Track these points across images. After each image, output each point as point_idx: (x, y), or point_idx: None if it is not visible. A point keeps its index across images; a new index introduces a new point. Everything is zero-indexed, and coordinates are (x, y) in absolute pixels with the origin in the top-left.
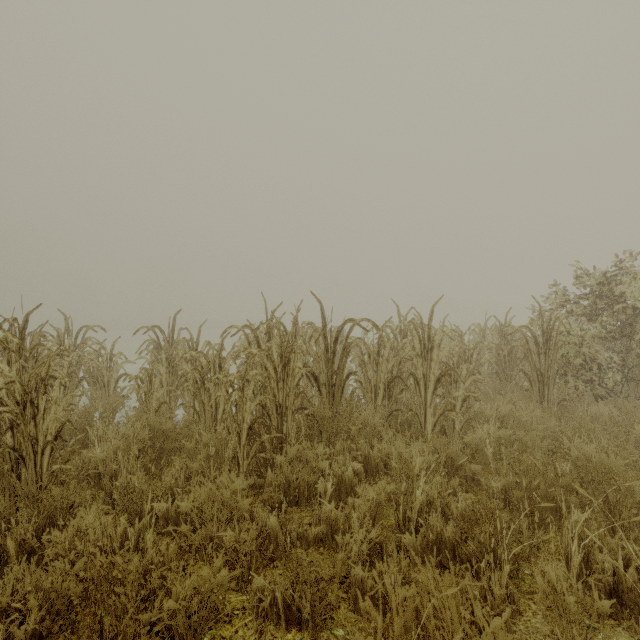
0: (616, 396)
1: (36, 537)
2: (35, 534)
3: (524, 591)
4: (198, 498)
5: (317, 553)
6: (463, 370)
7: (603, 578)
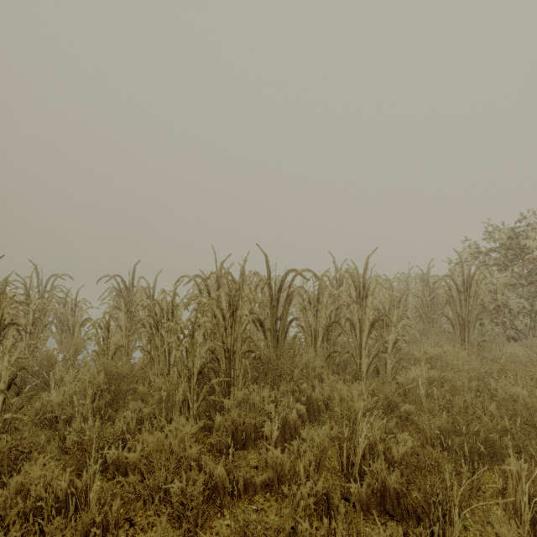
0: (524, 336)
1: None
2: None
3: None
4: (146, 448)
5: (264, 500)
6: (394, 315)
7: None
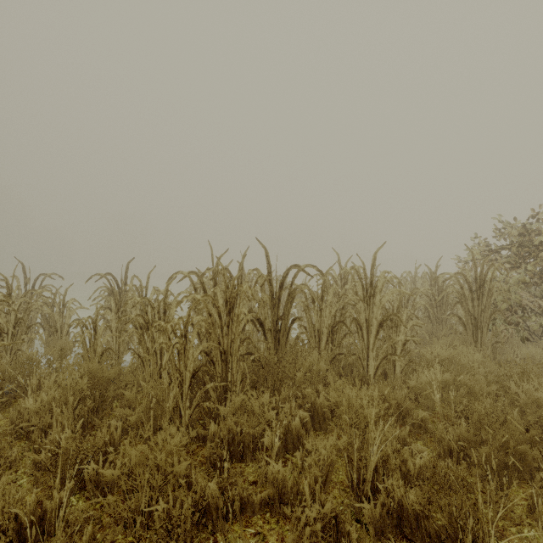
0: (537, 338)
1: None
2: None
3: None
4: (127, 463)
5: (263, 521)
6: (403, 315)
7: None
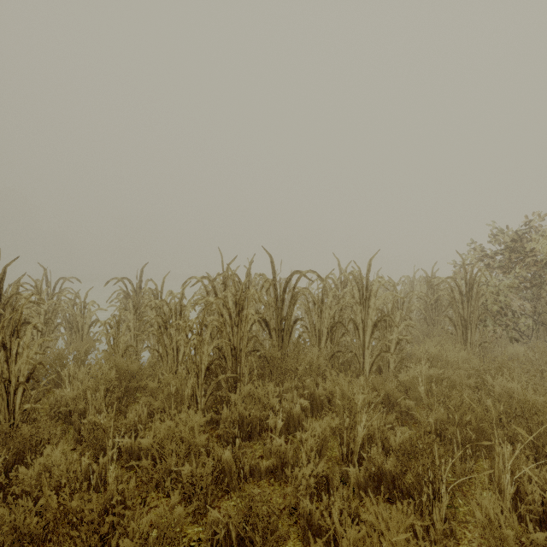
0: (527, 338)
1: (6, 473)
2: (5, 470)
3: (460, 520)
4: (158, 435)
5: (268, 484)
6: (397, 316)
7: (534, 509)
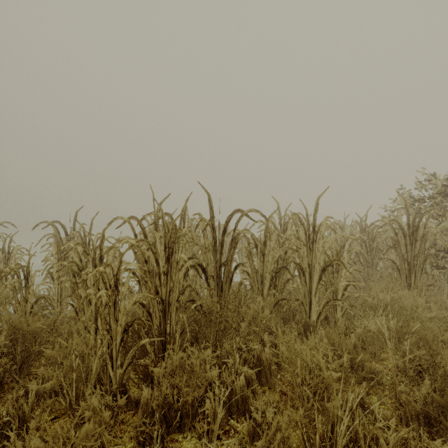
0: None
1: None
2: None
3: None
4: None
5: None
6: (344, 260)
7: None
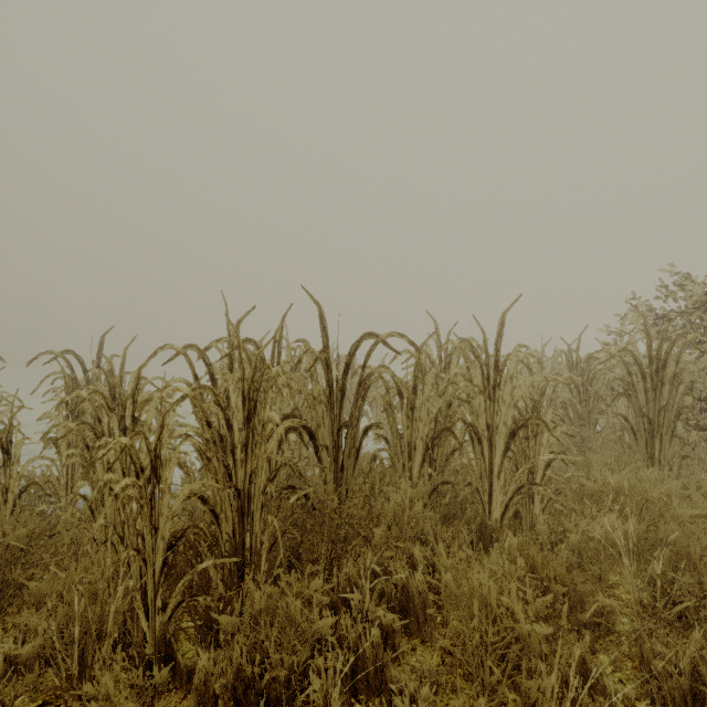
0: None
1: None
2: None
3: None
4: None
5: None
6: (547, 416)
7: None
